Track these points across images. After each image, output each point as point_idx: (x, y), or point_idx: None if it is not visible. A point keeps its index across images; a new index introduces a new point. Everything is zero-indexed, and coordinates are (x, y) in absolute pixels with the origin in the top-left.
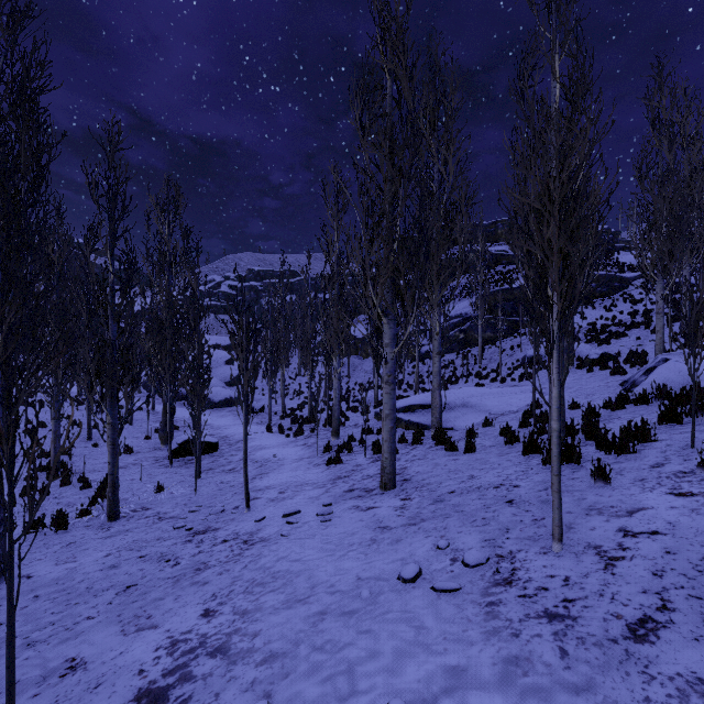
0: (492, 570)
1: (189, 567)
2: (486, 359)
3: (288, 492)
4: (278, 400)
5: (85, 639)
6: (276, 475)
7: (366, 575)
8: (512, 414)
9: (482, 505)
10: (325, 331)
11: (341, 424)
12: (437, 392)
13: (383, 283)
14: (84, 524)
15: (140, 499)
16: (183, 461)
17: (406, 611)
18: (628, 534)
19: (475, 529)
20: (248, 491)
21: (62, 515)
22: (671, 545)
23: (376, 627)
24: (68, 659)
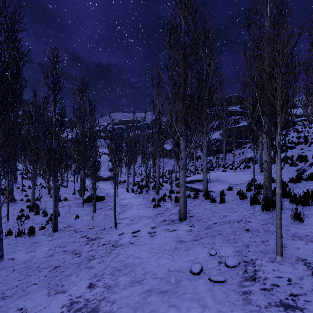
0: (242, 270)
1: (85, 258)
2: (227, 159)
3: (135, 220)
4: (132, 177)
5: (29, 297)
6: (130, 212)
7: (173, 269)
8: (241, 184)
9: (232, 231)
10: (152, 146)
11: (160, 188)
12: (205, 174)
13: (180, 120)
14: (42, 233)
15: (68, 222)
16: (88, 204)
17: (195, 293)
18: None
19: (230, 245)
20: (115, 220)
21: (32, 229)
22: None
23: (179, 303)
24: (19, 309)
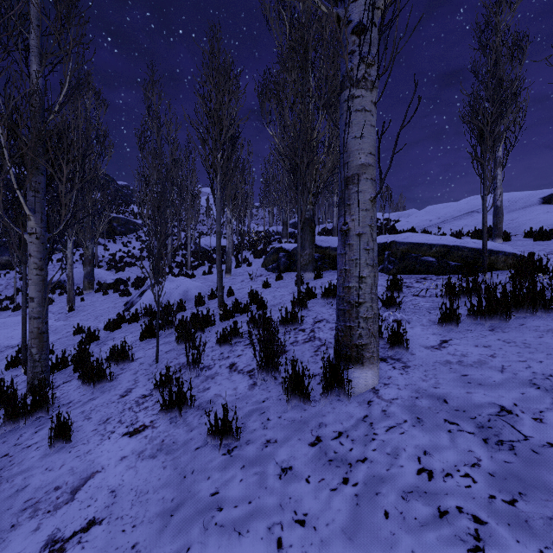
0: None
1: None
2: (2, 285)
3: None
4: None
5: None
6: None
7: None
8: (9, 349)
9: None
10: None
11: None
12: None
13: None
14: None
15: None
16: None
17: None
18: (55, 548)
19: None
20: None
21: None
22: (101, 546)
23: None
24: None
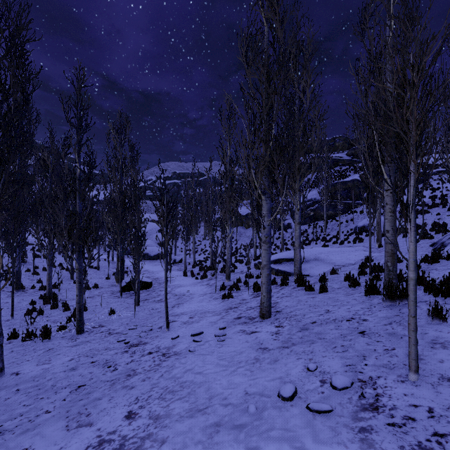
0: (357, 394)
1: (123, 372)
2: (329, 228)
3: (196, 317)
4: (191, 255)
5: (39, 431)
6: (188, 305)
7: (252, 391)
8: (351, 265)
9: (339, 334)
10: (221, 209)
11: (232, 271)
12: (298, 250)
13: (262, 171)
14: (61, 335)
15: (99, 319)
16: (129, 294)
17: (287, 429)
18: None
19: (337, 355)
20: (167, 316)
21: (47, 329)
22: None
23: (262, 445)
24: (23, 449)
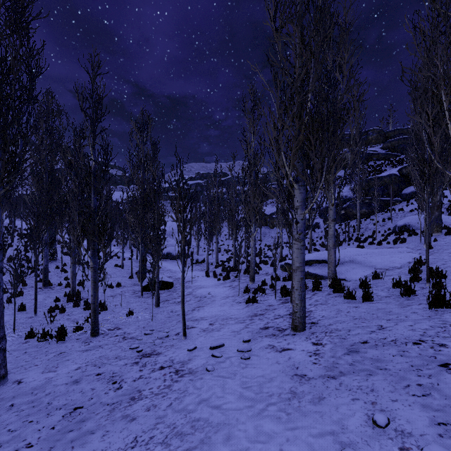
0: None
1: (127, 393)
2: (363, 228)
3: (216, 324)
4: (214, 255)
5: None
6: (209, 309)
7: None
8: (396, 269)
9: (408, 365)
10: (244, 206)
11: (256, 272)
12: (332, 250)
13: (294, 153)
14: (76, 337)
15: (116, 320)
16: (150, 294)
17: None
18: None
19: (414, 400)
20: (184, 323)
21: (62, 330)
22: None
23: None
24: None
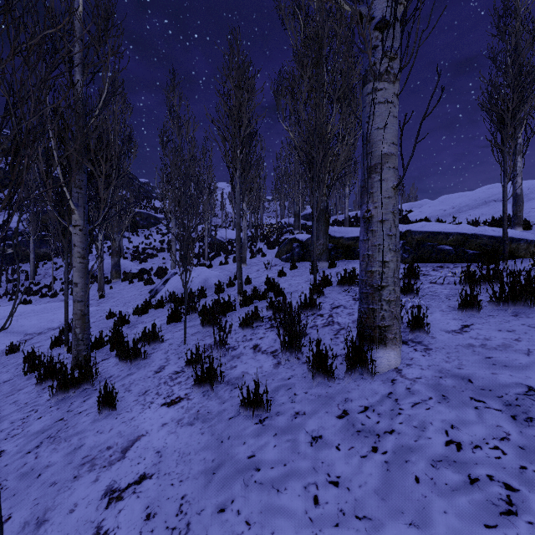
0: None
1: None
2: (41, 274)
3: None
4: None
5: None
6: None
7: None
8: (51, 331)
9: None
10: None
11: None
12: None
13: None
14: None
15: None
16: None
17: None
18: (114, 496)
19: None
20: None
21: None
22: (154, 496)
23: None
24: None
